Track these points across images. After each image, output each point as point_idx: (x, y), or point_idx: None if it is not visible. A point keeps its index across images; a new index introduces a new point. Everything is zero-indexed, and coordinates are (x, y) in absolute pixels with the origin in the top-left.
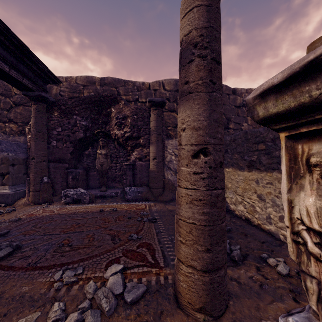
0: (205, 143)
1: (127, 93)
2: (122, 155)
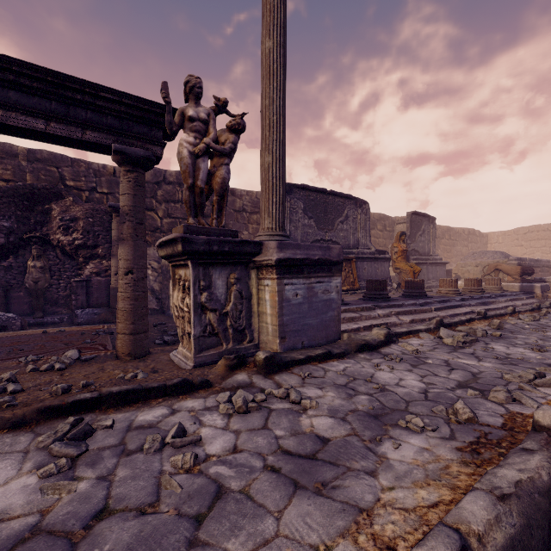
0: (132, 267)
1: (76, 177)
2: (68, 268)
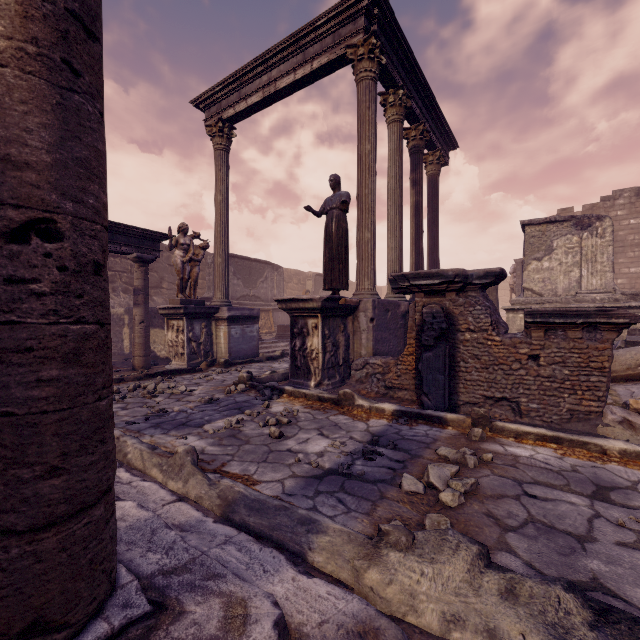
0: (144, 320)
1: None
2: None
